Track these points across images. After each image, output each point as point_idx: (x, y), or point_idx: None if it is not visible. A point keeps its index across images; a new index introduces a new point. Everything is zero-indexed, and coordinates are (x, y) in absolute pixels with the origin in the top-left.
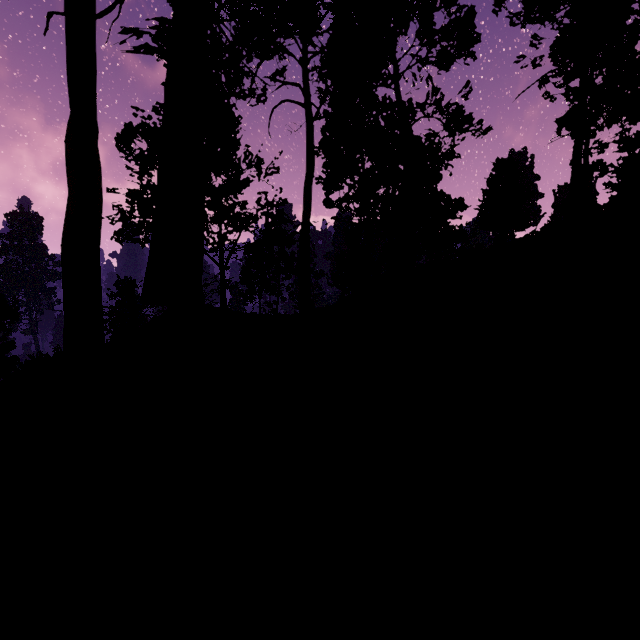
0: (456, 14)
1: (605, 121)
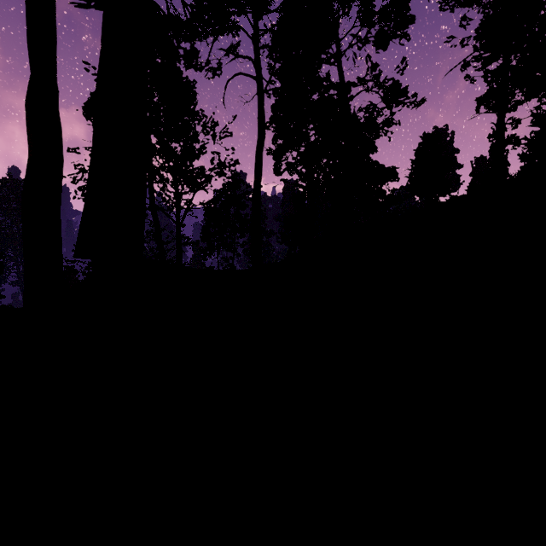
0: None
1: (524, 96)
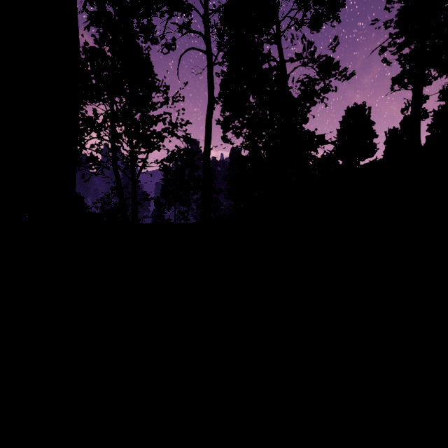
0: None
1: (438, 72)
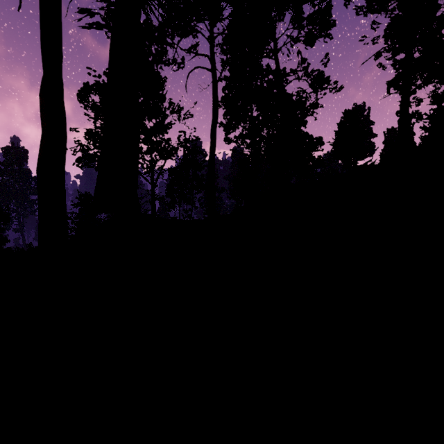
0: (318, 6)
1: (423, 82)
